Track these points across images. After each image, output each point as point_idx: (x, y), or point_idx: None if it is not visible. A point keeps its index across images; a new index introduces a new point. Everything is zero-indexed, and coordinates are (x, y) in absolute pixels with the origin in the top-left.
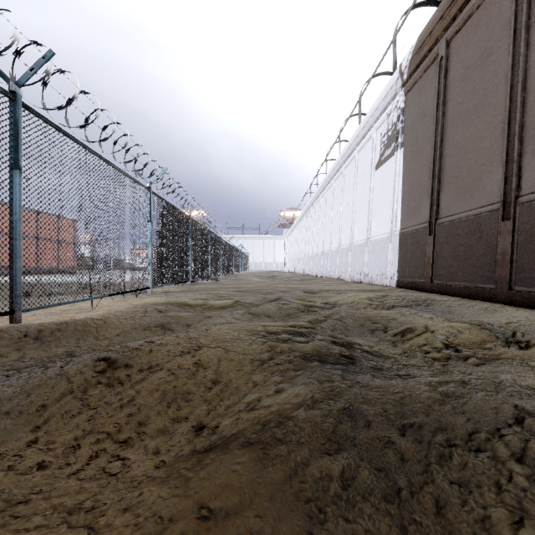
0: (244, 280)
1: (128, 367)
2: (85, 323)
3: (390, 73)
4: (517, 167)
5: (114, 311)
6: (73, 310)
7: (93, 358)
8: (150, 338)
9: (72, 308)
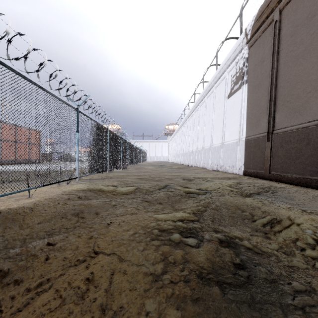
0: (143, 168)
1: (17, 283)
2: (16, 211)
3: (236, 38)
4: None
5: (45, 198)
6: (16, 197)
7: None
8: (53, 239)
9: (17, 194)
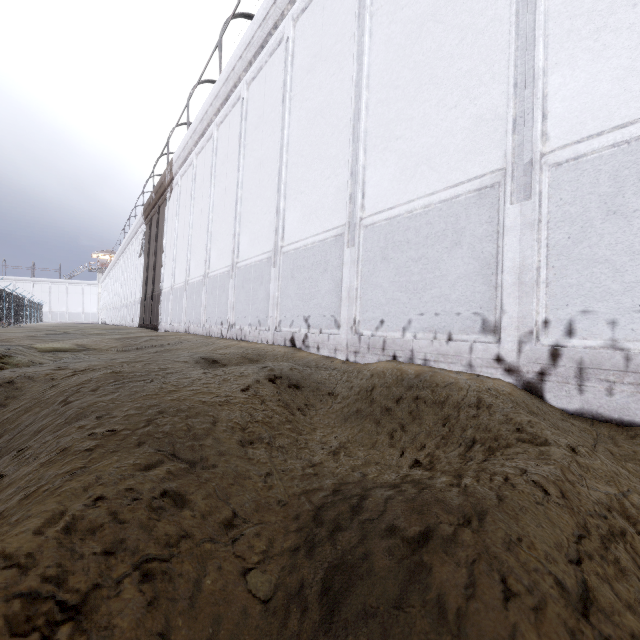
0: None
1: None
2: None
3: None
4: (154, 283)
5: None
6: None
7: None
8: None
9: None
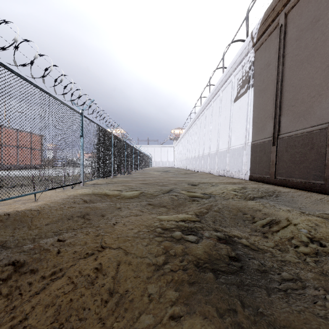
0: (148, 174)
1: (33, 272)
2: (24, 214)
3: (243, 40)
4: None
5: (50, 202)
6: (22, 200)
7: (4, 261)
8: (63, 236)
9: (23, 198)
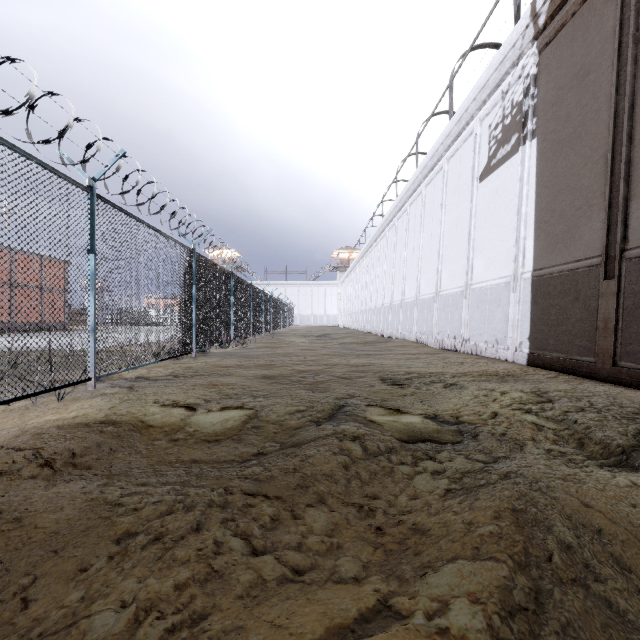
0: (283, 344)
1: None
2: None
3: (495, 46)
4: None
5: None
6: None
7: None
8: None
9: None
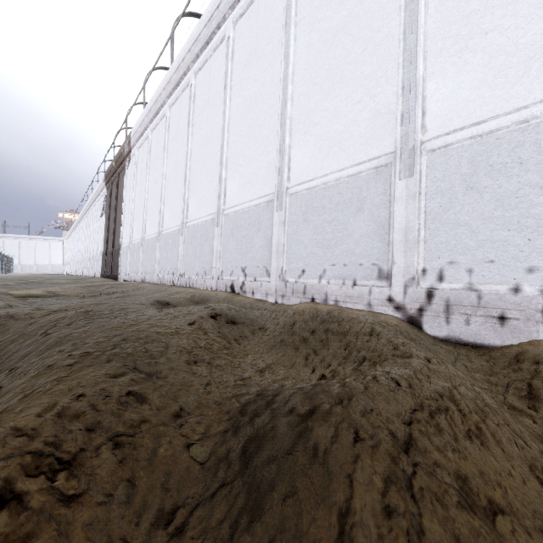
0: None
1: None
2: None
3: None
4: (114, 239)
5: None
6: None
7: None
8: None
9: None
